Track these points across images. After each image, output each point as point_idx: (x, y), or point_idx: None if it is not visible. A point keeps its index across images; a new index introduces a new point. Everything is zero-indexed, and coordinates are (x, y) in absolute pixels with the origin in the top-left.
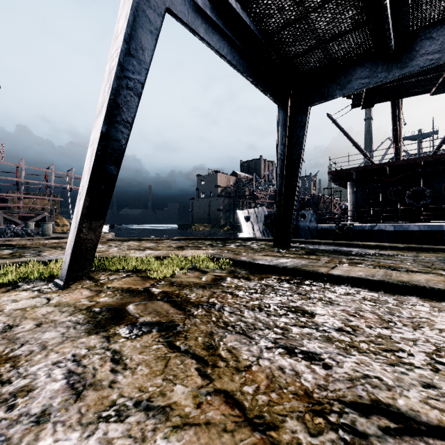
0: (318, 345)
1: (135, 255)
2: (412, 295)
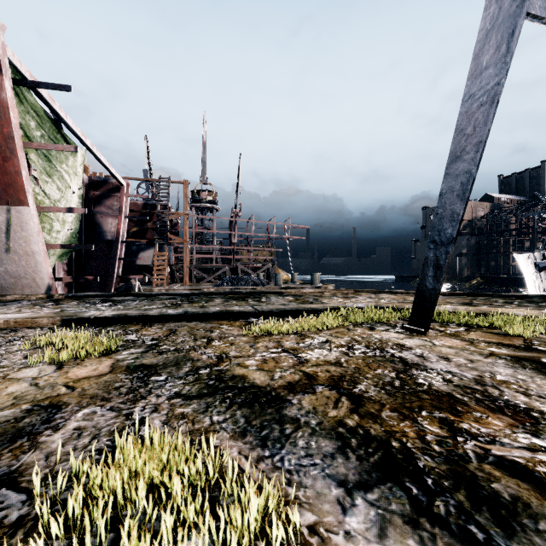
0: None
1: (438, 309)
2: None
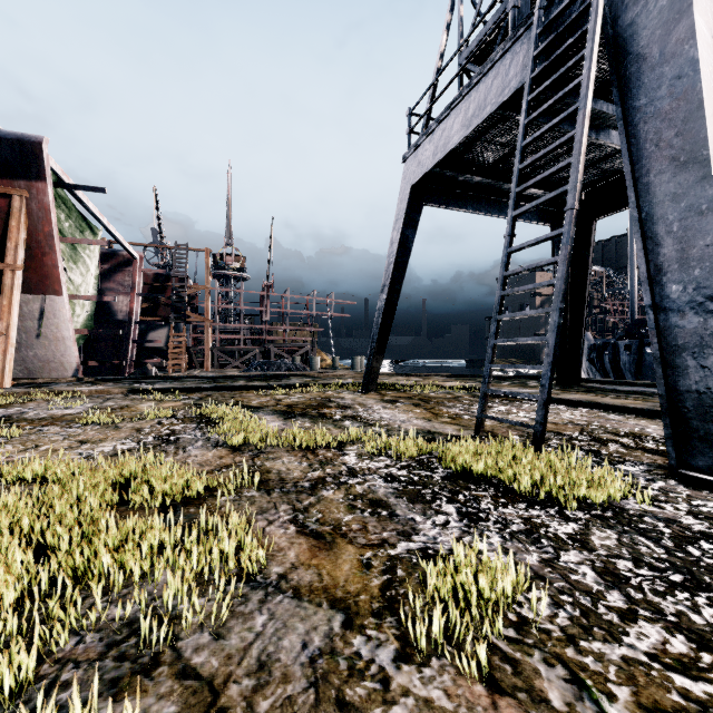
0: None
1: (402, 383)
2: (590, 409)
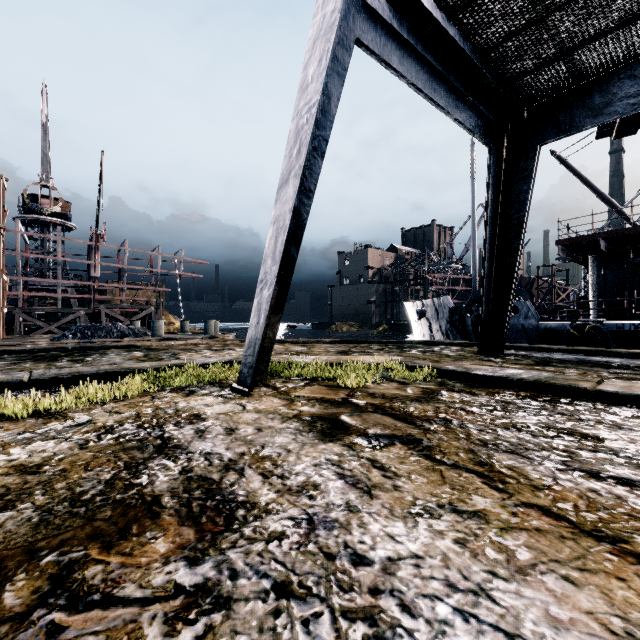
0: (630, 471)
1: (299, 360)
2: None
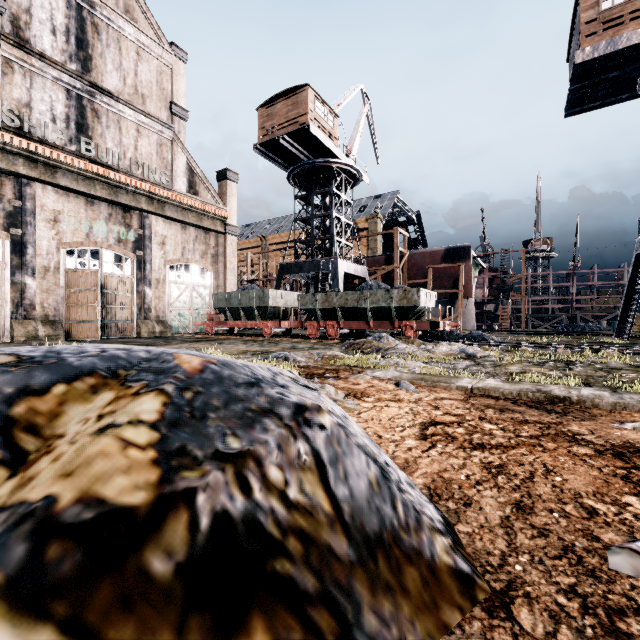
0: None
1: None
2: None
